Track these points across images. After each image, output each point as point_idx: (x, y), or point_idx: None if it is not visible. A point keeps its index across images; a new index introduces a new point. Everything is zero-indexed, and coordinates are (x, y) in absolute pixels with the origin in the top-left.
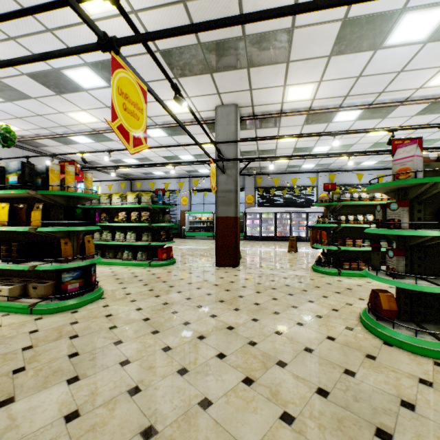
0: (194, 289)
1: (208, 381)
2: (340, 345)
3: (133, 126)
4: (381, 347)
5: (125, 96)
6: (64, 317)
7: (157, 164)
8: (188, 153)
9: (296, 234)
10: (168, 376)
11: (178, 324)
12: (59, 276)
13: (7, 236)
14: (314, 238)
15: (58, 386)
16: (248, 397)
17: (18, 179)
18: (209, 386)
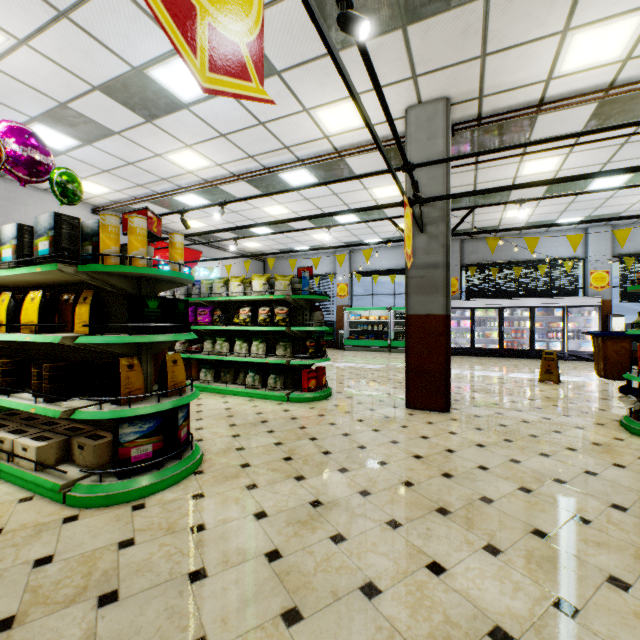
0: (373, 464)
1: None
2: None
3: None
4: None
5: None
6: (115, 523)
7: (299, 219)
8: None
9: (542, 346)
10: None
11: (348, 588)
12: (116, 429)
13: (55, 349)
14: (608, 359)
15: None
16: None
17: (49, 246)
18: None
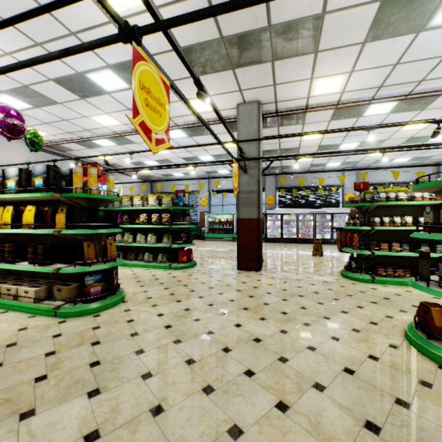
0: (216, 294)
1: (237, 403)
2: (386, 367)
3: (155, 123)
4: (437, 372)
5: (147, 91)
6: (87, 321)
7: (177, 165)
8: (208, 154)
9: (320, 236)
10: (193, 394)
11: (201, 333)
12: (82, 278)
13: (34, 238)
14: (342, 241)
15: (78, 399)
16: (284, 427)
17: (43, 182)
18: (238, 410)
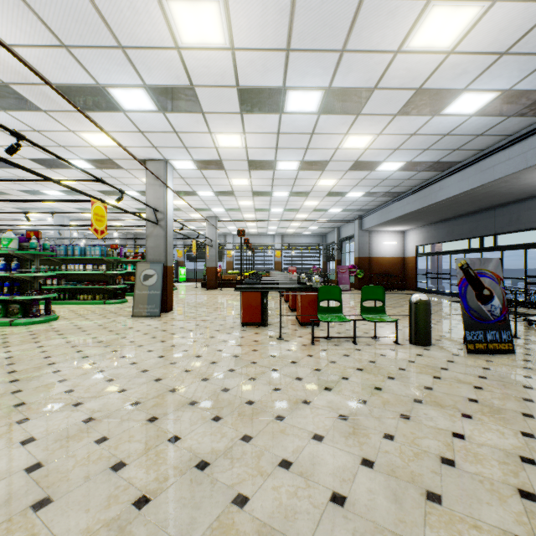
0: None
1: None
2: None
3: None
4: None
5: None
6: None
7: None
8: None
9: None
10: None
11: None
12: None
13: None
14: None
15: None
16: None
17: None
18: None
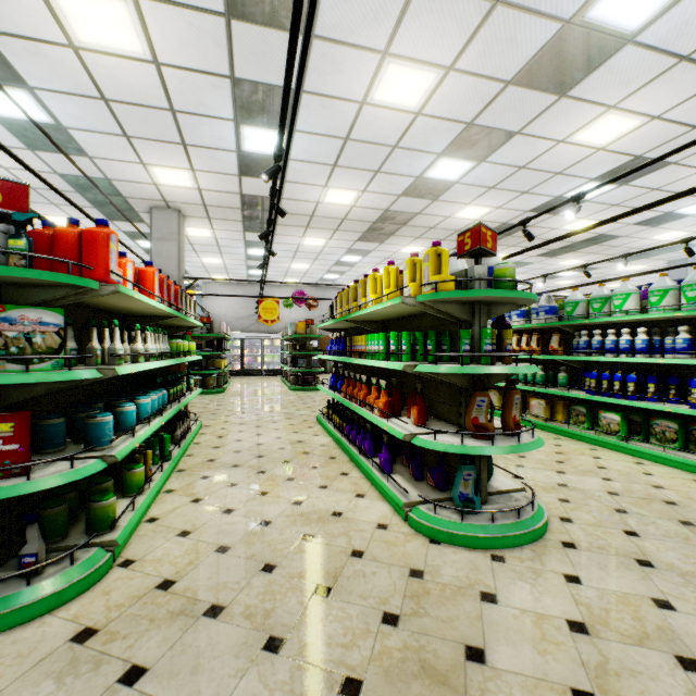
0: None
1: None
2: None
3: None
4: None
5: None
6: None
7: None
8: None
9: None
10: None
11: None
12: None
13: None
14: None
15: None
16: None
17: None
18: None
